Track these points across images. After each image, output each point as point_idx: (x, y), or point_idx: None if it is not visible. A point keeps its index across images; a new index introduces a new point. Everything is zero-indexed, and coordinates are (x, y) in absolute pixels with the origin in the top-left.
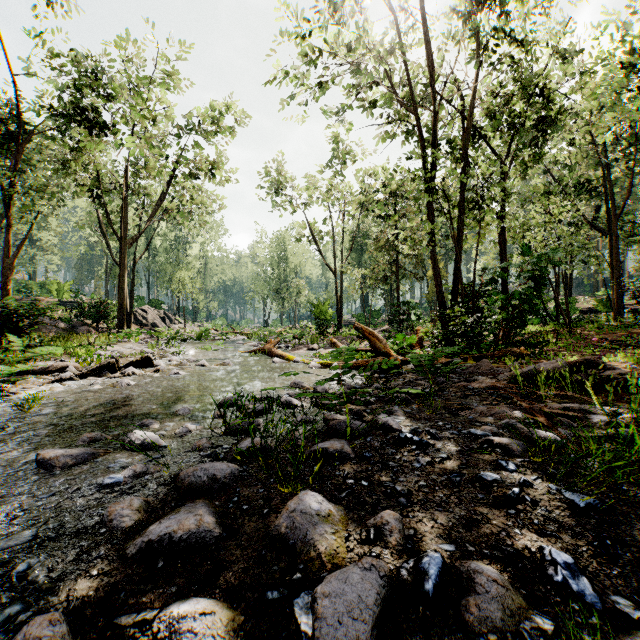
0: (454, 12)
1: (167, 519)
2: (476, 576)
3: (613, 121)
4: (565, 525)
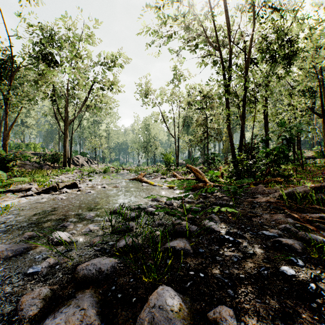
0: None
1: (59, 312)
2: None
3: None
4: None
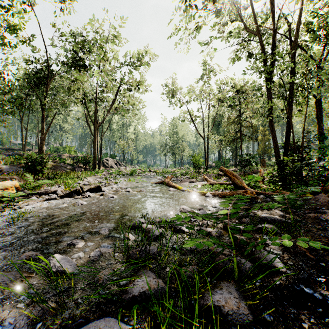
0: None
1: None
2: None
3: None
4: None
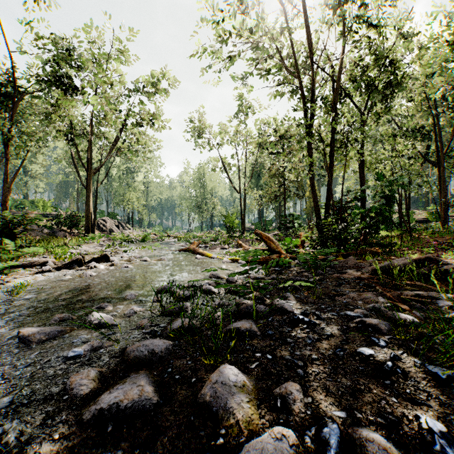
0: (326, 5)
1: (116, 389)
2: (368, 444)
3: (441, 83)
4: (432, 394)
